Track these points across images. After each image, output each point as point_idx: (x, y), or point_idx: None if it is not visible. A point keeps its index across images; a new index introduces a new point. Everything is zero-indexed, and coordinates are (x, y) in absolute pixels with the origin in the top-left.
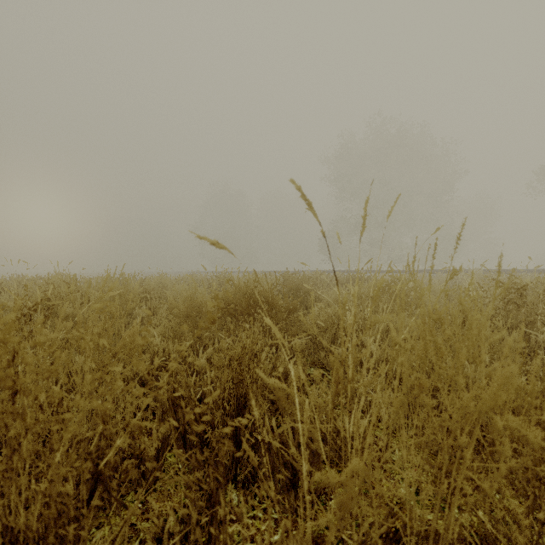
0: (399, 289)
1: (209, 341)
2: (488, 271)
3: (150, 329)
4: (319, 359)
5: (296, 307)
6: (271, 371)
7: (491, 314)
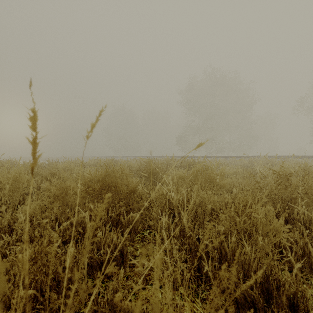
0: (210, 174)
1: (70, 214)
2: (271, 156)
3: (24, 208)
4: (153, 224)
5: (136, 189)
6: (104, 242)
7: (269, 192)
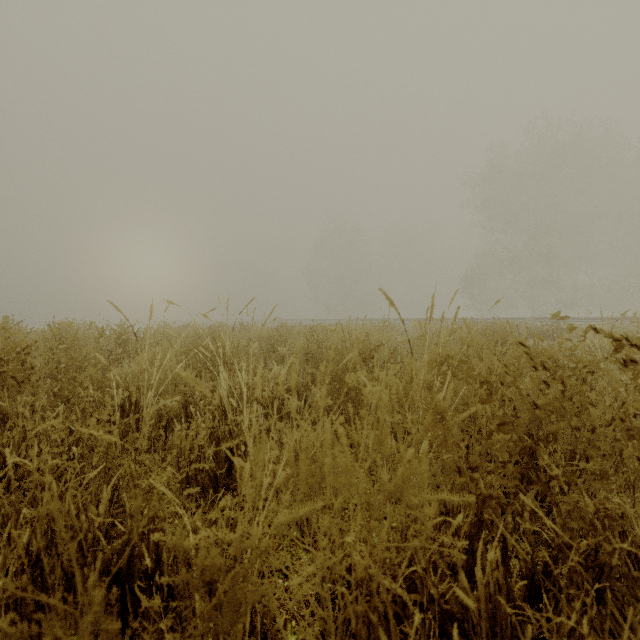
0: None
1: None
2: None
3: None
4: None
5: None
6: None
7: None
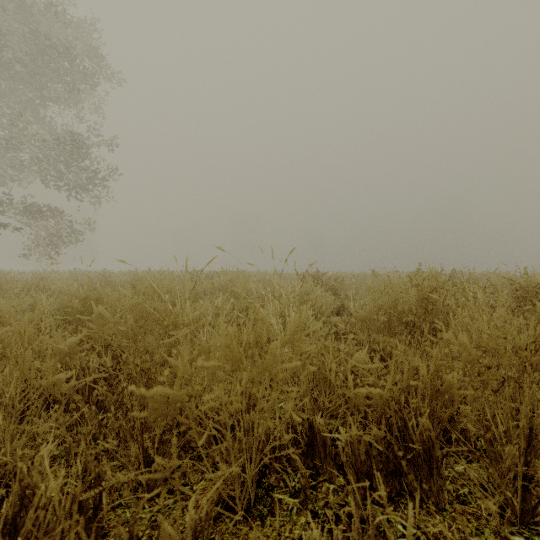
0: None
1: None
2: None
3: None
4: None
5: None
6: None
7: None
